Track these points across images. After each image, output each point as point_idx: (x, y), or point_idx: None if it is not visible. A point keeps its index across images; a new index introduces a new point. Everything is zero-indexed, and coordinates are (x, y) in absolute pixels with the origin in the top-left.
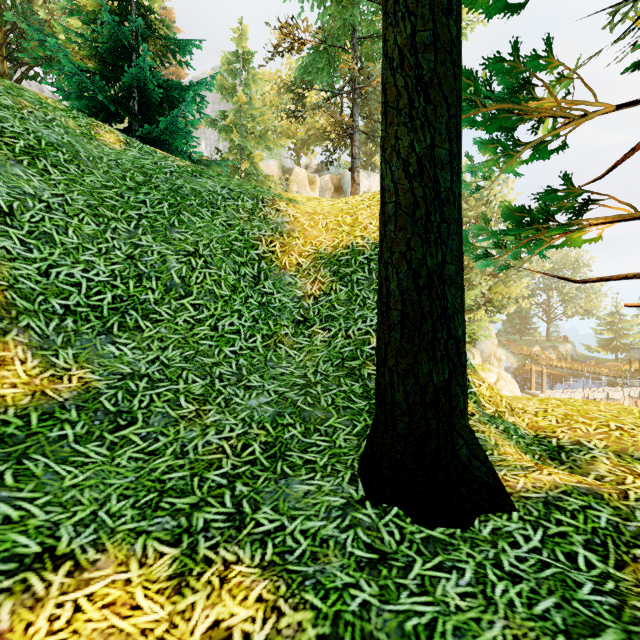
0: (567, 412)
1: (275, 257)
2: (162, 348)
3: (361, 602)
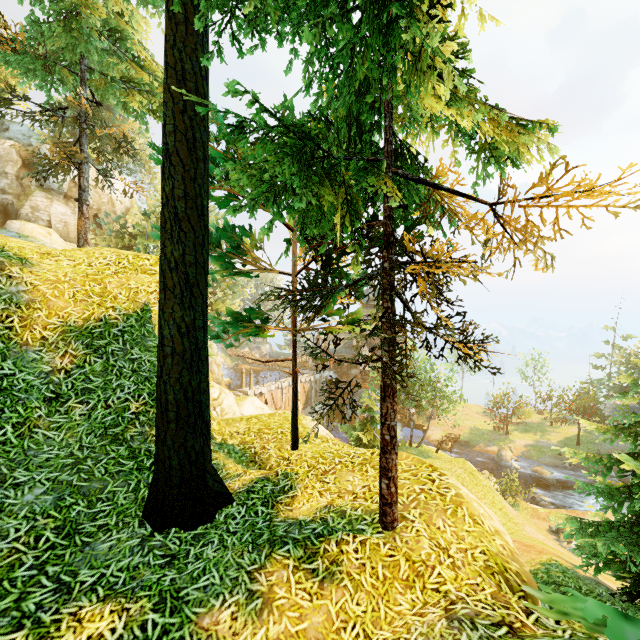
0: (260, 427)
1: (14, 333)
2: None
3: (170, 580)
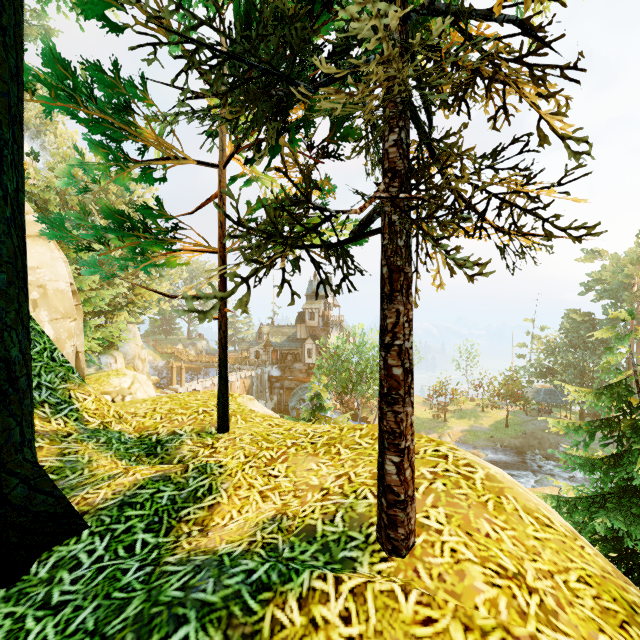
0: (172, 407)
1: None
2: None
3: None
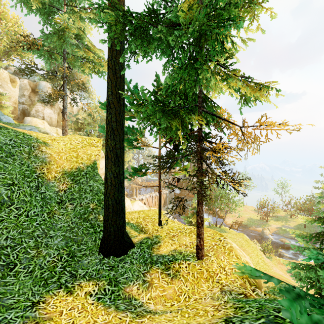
0: (144, 216)
1: (45, 175)
2: (8, 232)
3: (113, 274)
